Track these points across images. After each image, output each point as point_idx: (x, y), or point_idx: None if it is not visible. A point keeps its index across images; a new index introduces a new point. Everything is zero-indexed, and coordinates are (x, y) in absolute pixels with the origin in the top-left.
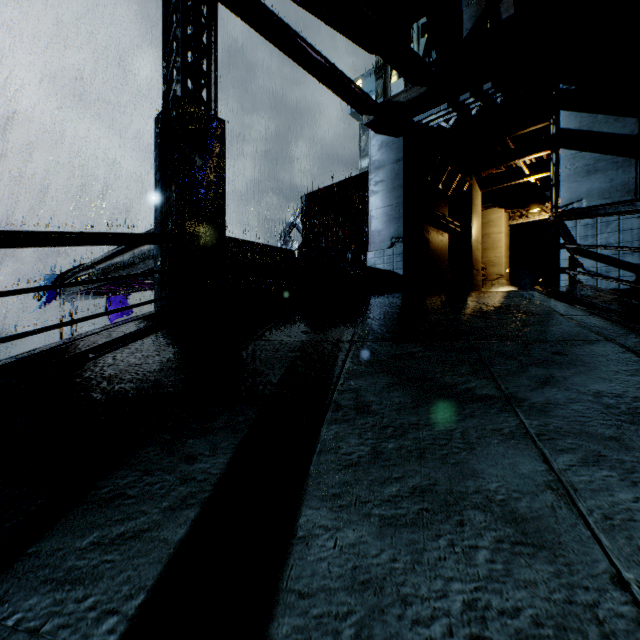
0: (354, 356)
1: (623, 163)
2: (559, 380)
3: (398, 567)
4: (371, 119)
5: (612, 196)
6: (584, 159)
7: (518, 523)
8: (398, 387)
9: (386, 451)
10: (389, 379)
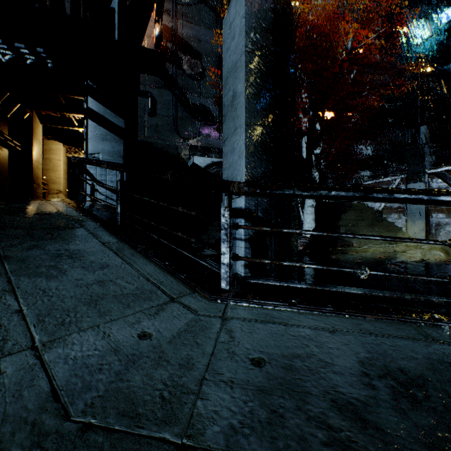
0: None
1: (119, 140)
2: (42, 246)
3: None
4: None
5: (114, 156)
6: (101, 131)
7: None
8: None
9: None
10: None
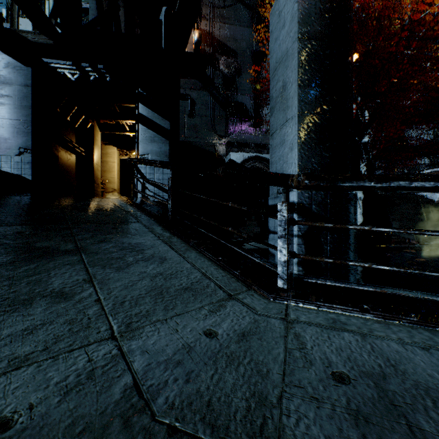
0: None
1: (165, 141)
2: (109, 239)
3: None
4: None
5: (161, 156)
6: (150, 133)
7: (63, 296)
8: (3, 253)
9: None
10: None
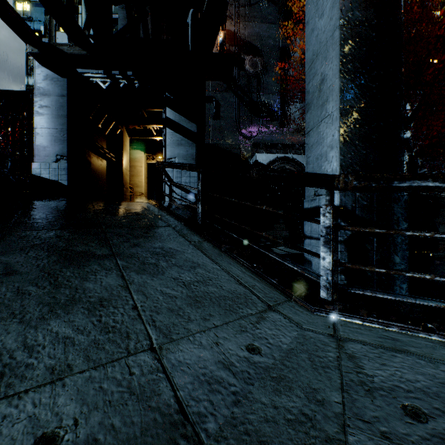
0: (7, 241)
1: (192, 144)
2: (142, 244)
3: (27, 338)
4: (36, 51)
5: (188, 159)
6: (177, 137)
7: (102, 302)
8: (45, 257)
9: (28, 291)
10: (38, 253)
